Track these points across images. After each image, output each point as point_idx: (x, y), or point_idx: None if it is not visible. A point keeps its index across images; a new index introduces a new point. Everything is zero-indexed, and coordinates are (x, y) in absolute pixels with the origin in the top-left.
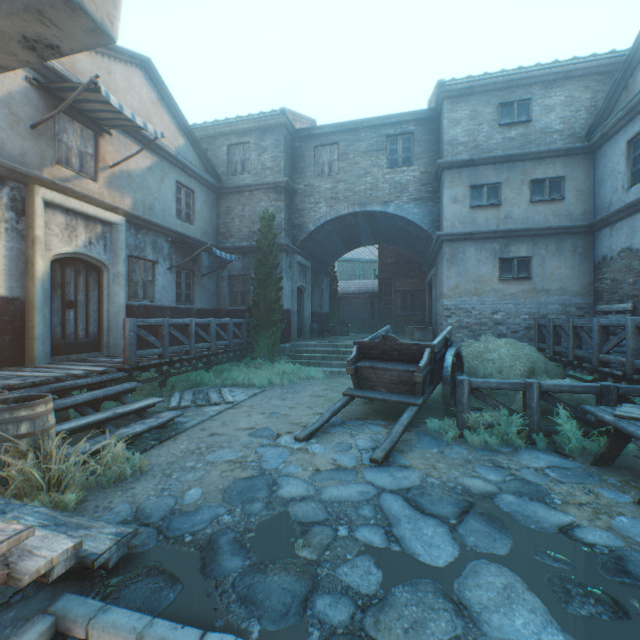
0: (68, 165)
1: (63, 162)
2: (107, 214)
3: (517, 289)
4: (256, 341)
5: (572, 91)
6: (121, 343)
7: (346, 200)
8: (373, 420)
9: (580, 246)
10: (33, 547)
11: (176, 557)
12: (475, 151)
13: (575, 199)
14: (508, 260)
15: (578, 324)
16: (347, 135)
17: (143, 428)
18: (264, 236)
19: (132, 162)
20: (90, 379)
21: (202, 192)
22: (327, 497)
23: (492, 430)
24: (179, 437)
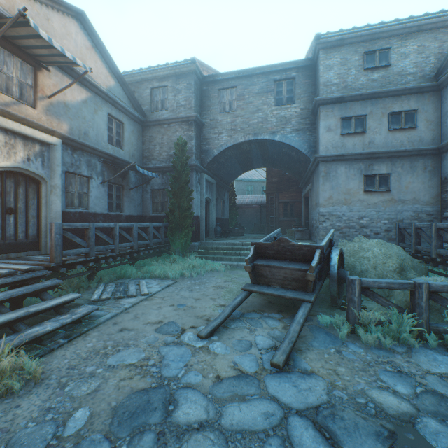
0: (8, 92)
1: (3, 89)
2: (44, 135)
3: (379, 199)
4: (172, 240)
5: (423, 41)
6: None
7: (242, 131)
8: (269, 313)
9: (430, 165)
10: None
11: None
12: (345, 90)
13: (426, 127)
14: (371, 176)
15: (441, 227)
16: (243, 80)
17: (54, 326)
18: (178, 158)
19: (68, 95)
20: (10, 278)
21: (130, 124)
22: (228, 423)
23: (382, 327)
24: (90, 333)
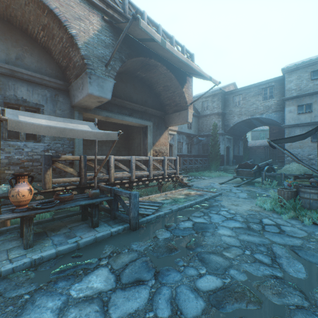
0: None
1: None
2: (173, 132)
3: None
4: (211, 165)
5: None
6: None
7: (245, 114)
8: None
9: None
10: (185, 181)
11: (198, 188)
12: (299, 91)
13: None
14: (315, 134)
15: None
16: (245, 91)
17: (187, 179)
18: (213, 131)
19: None
20: None
21: (194, 119)
22: (222, 188)
23: (270, 185)
24: (193, 182)
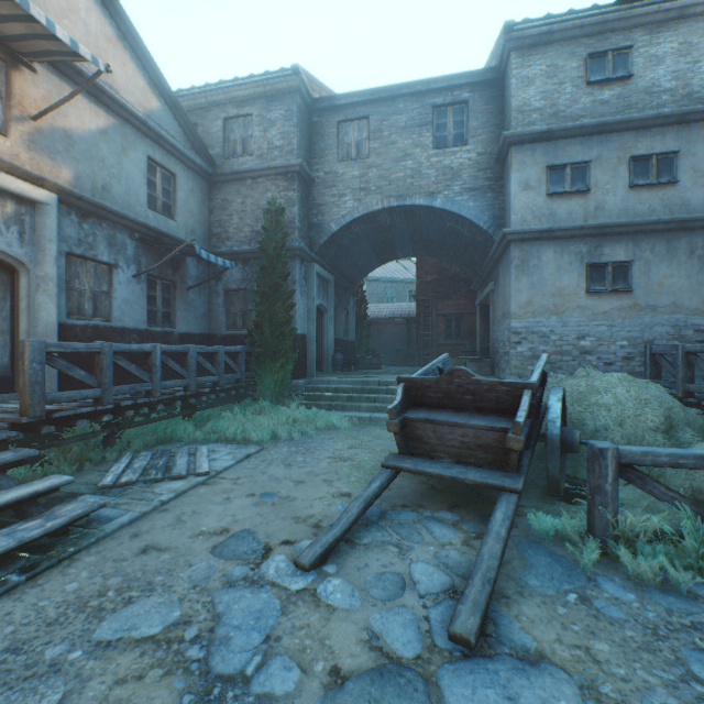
0: None
1: None
2: (23, 185)
3: (612, 305)
4: (259, 376)
5: (688, 35)
6: (50, 380)
7: (379, 191)
8: (432, 509)
9: (700, 246)
10: None
11: None
12: (554, 120)
13: (693, 182)
14: (600, 266)
15: None
16: (381, 106)
17: None
18: (269, 235)
19: (72, 118)
20: None
21: (187, 177)
22: None
23: (662, 543)
24: (80, 558)
